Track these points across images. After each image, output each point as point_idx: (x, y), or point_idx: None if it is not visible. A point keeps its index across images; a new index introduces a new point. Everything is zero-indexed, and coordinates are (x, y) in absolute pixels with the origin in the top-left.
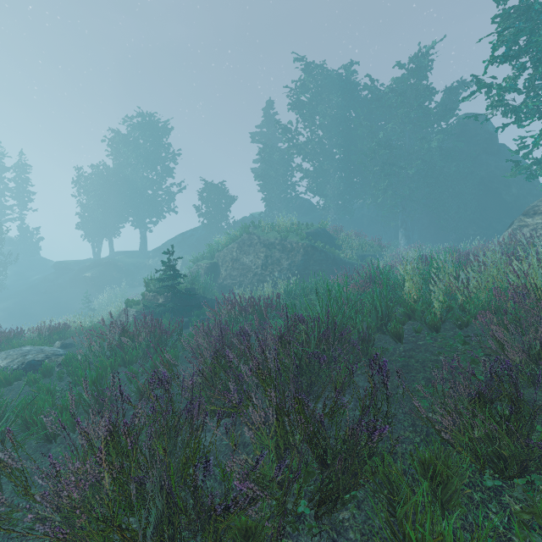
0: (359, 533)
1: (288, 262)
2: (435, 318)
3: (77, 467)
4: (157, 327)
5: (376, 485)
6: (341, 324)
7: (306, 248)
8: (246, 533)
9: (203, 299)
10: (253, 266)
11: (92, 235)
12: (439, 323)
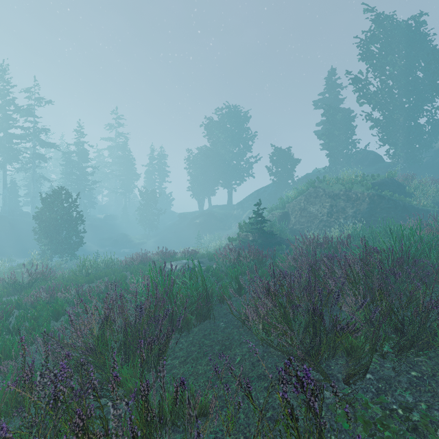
0: (430, 368)
1: (353, 210)
2: None
3: (263, 299)
4: (260, 252)
5: None
6: (414, 256)
7: (372, 197)
8: (351, 349)
9: (280, 239)
10: (319, 214)
11: (198, 195)
12: None
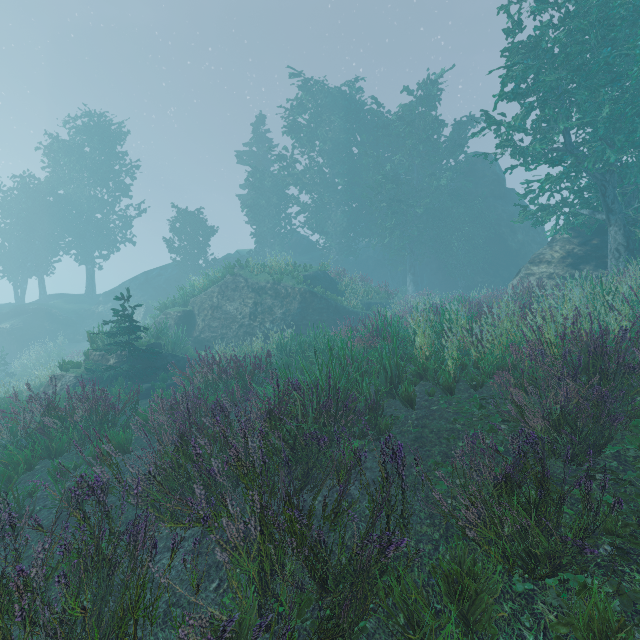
0: None
1: (282, 311)
2: (449, 379)
3: None
4: (101, 401)
5: (390, 607)
6: (345, 391)
7: (304, 294)
8: None
9: (172, 358)
10: (239, 315)
11: (13, 272)
12: (454, 385)
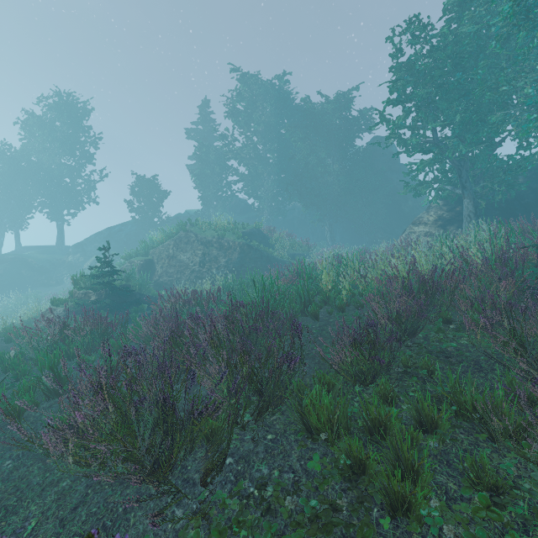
0: (282, 424)
1: (225, 260)
2: (342, 302)
3: (86, 403)
4: (103, 320)
5: (294, 402)
6: (273, 307)
7: (243, 247)
8: (211, 434)
9: (140, 296)
10: (191, 263)
11: None
12: (344, 305)
